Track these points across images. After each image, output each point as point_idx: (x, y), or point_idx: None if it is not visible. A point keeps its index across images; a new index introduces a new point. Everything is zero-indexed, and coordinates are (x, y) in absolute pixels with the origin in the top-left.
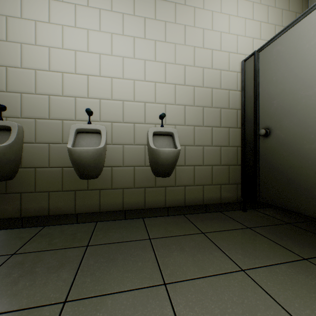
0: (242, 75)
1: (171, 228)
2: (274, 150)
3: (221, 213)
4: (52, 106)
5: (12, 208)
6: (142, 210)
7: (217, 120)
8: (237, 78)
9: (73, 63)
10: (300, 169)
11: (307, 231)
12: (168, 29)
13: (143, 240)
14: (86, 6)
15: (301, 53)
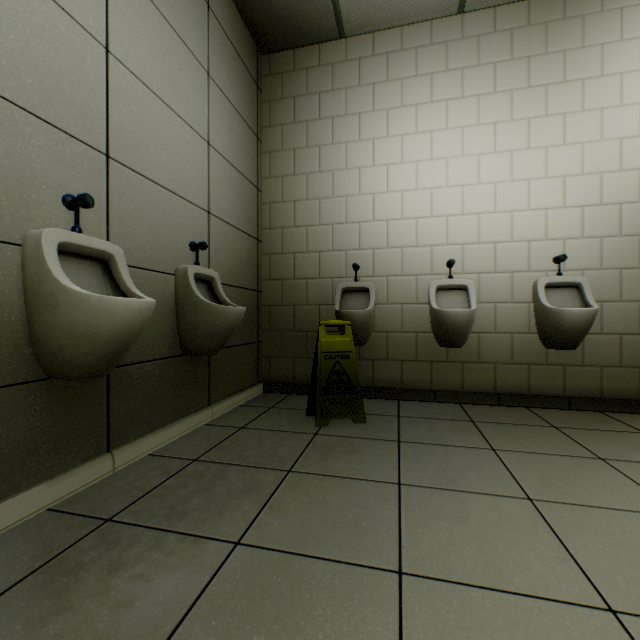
0: None
1: (582, 422)
2: None
3: None
4: (405, 260)
5: (364, 376)
6: (524, 395)
7: None
8: None
9: (429, 204)
10: None
11: None
12: (568, 124)
13: (545, 427)
14: (444, 129)
15: None
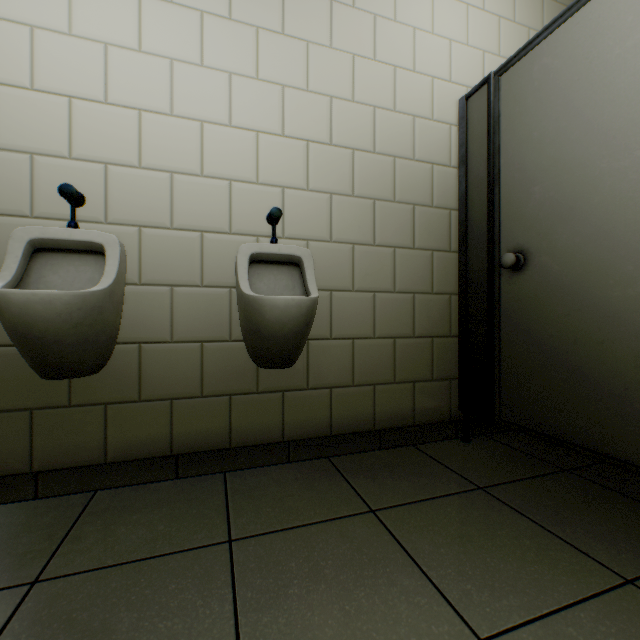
0: (460, 130)
1: (292, 500)
2: (536, 301)
3: (415, 449)
4: None
5: None
6: (223, 451)
7: (405, 231)
8: (449, 137)
9: (26, 60)
10: (599, 346)
11: (610, 492)
12: (289, 3)
13: (211, 548)
14: None
15: (602, 70)
